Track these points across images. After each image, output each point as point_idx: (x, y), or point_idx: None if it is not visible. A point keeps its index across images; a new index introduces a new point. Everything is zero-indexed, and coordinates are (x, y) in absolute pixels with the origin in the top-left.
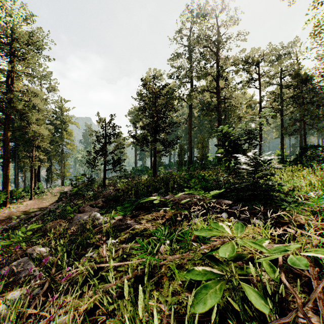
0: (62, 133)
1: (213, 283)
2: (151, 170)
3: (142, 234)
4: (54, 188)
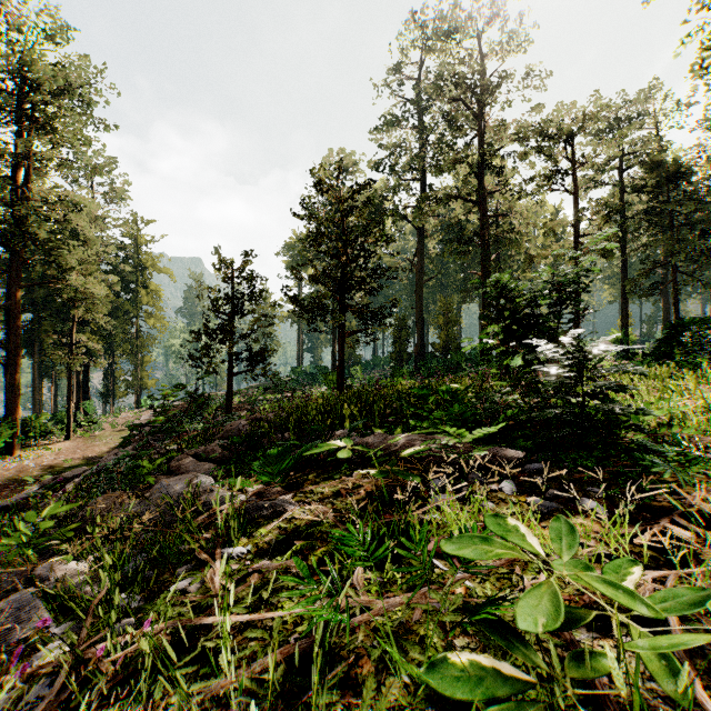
0: (137, 292)
1: (504, 710)
2: (333, 374)
3: (309, 533)
4: (121, 414)
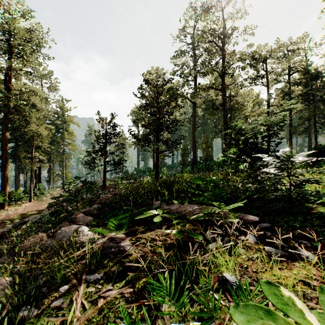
0: (63, 133)
1: None
2: (153, 171)
3: (136, 267)
4: (55, 189)
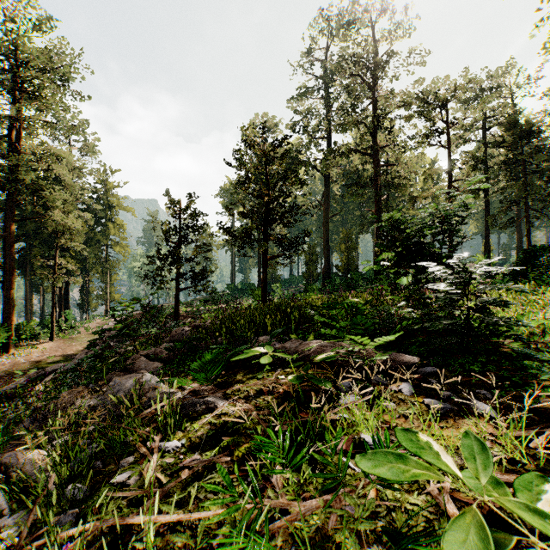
0: (106, 226)
1: None
2: (258, 290)
3: (235, 430)
4: (94, 320)
